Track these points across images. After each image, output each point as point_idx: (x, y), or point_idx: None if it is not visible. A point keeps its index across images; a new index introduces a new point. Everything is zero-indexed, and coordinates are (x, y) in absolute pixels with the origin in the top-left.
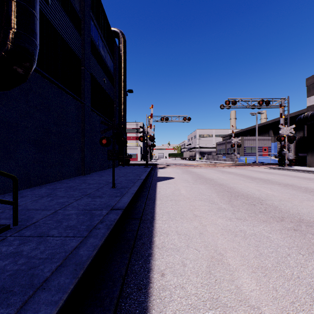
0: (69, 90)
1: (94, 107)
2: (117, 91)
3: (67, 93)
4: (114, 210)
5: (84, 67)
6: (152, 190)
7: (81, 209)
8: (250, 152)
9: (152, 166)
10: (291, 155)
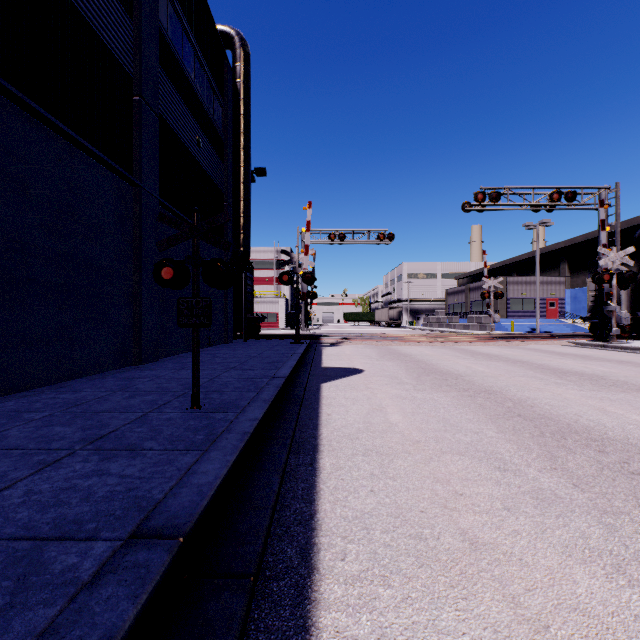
0: (96, 147)
1: (170, 199)
2: (230, 170)
3: (88, 155)
4: (138, 546)
5: (141, 96)
6: (309, 411)
7: (11, 533)
8: (520, 309)
9: (309, 341)
10: (626, 316)
